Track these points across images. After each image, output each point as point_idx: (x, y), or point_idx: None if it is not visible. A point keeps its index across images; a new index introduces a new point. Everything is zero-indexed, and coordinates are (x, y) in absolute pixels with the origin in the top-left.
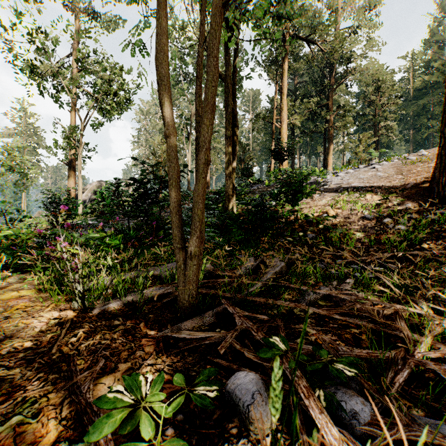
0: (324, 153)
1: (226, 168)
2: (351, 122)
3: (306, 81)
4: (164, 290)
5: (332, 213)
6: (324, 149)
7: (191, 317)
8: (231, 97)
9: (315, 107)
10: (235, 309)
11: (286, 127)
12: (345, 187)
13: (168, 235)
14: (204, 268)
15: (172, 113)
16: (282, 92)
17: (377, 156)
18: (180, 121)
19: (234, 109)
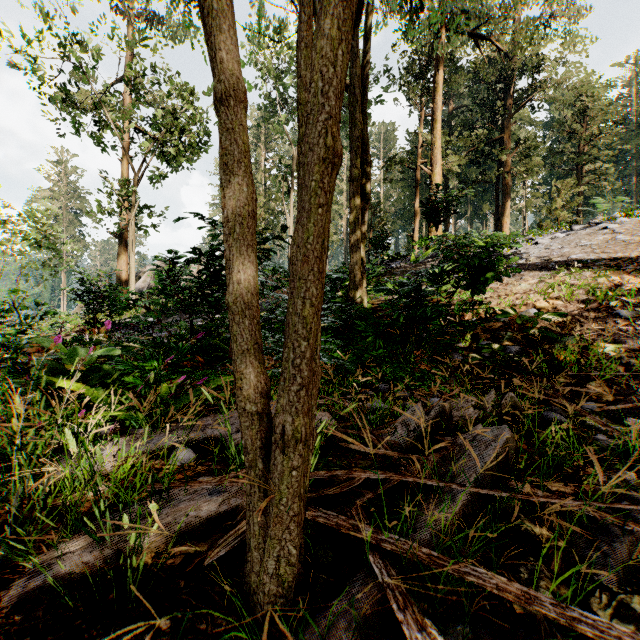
0: (496, 214)
1: (351, 232)
2: (540, 164)
3: (467, 105)
4: (220, 499)
5: (545, 307)
6: (496, 207)
7: (283, 633)
8: (360, 111)
9: (482, 143)
10: (429, 633)
11: (440, 172)
12: (560, 262)
13: None
14: (319, 443)
15: (234, 38)
16: (434, 118)
17: (606, 209)
18: (277, 170)
19: (363, 135)
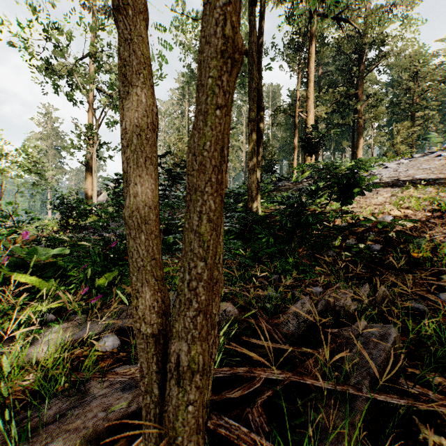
0: (352, 147)
1: (249, 159)
2: (384, 112)
3: (331, 70)
4: (130, 397)
5: (398, 215)
6: (352, 143)
7: None
8: (256, 69)
9: (343, 97)
10: None
11: (313, 117)
12: (407, 180)
13: (175, 244)
14: (222, 342)
15: None
16: (308, 79)
17: (439, 142)
18: None
19: (258, 88)
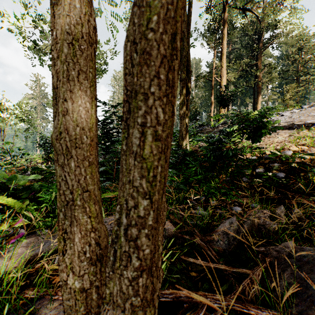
0: (253, 103)
1: (180, 109)
2: (276, 77)
3: (238, 48)
4: None
5: (296, 150)
6: (253, 99)
7: None
8: (185, 42)
9: (246, 66)
10: None
11: (225, 80)
12: (300, 124)
13: None
14: (164, 266)
15: None
16: (222, 53)
17: None
18: None
19: (187, 56)
